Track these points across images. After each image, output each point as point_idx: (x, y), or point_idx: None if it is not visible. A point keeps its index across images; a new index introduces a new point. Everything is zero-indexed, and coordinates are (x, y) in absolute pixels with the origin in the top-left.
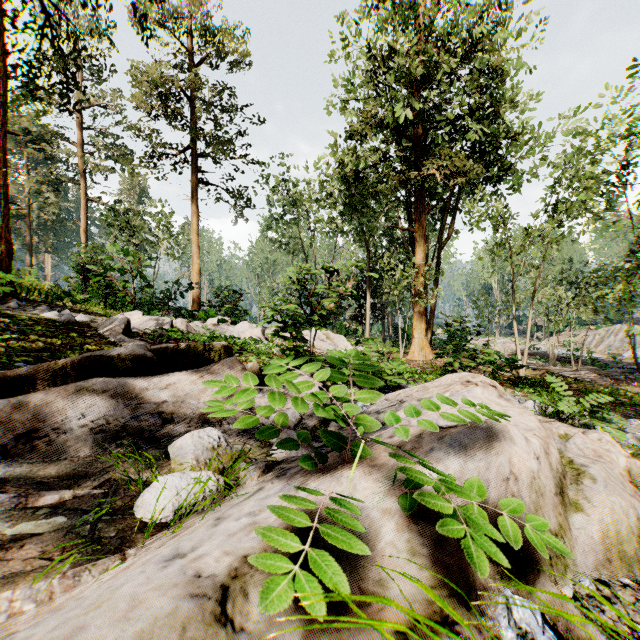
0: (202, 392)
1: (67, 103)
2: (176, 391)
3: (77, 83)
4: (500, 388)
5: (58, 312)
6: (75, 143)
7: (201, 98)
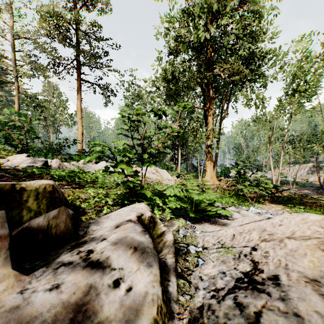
0: None
1: None
2: None
3: None
4: None
5: None
6: (12, 60)
7: (83, 31)
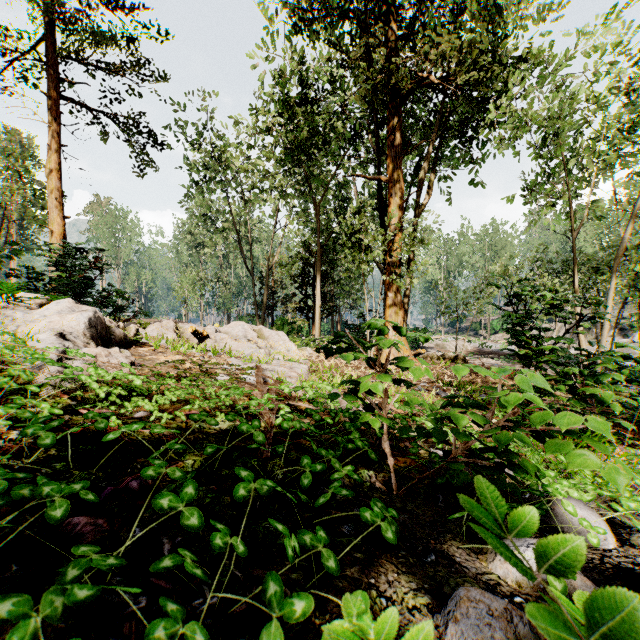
0: None
1: None
2: None
3: None
4: None
5: None
6: None
7: None
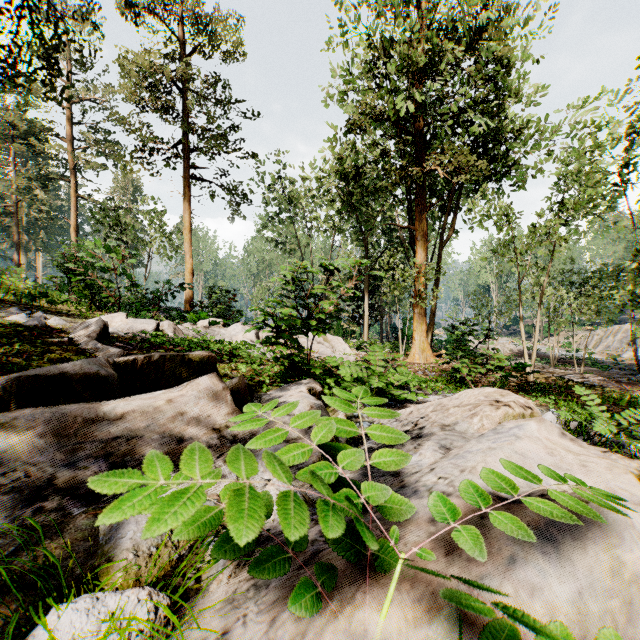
0: (169, 422)
1: (48, 91)
2: (134, 422)
3: (58, 69)
4: (537, 410)
5: (31, 314)
6: (65, 139)
7: (194, 91)
